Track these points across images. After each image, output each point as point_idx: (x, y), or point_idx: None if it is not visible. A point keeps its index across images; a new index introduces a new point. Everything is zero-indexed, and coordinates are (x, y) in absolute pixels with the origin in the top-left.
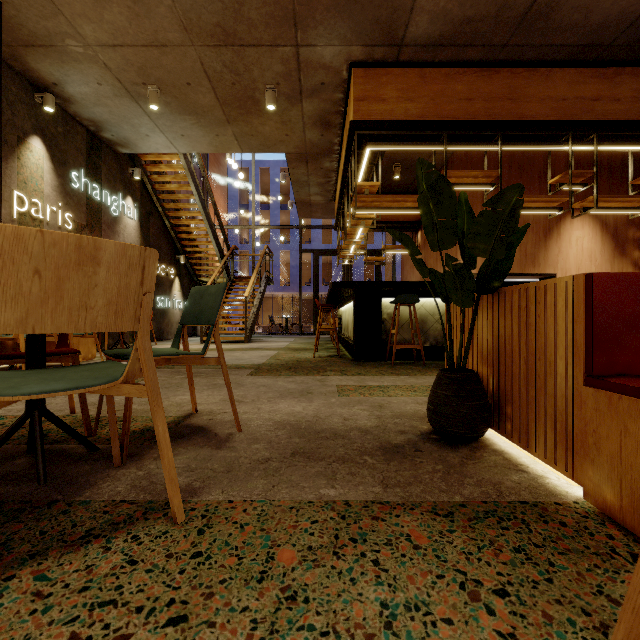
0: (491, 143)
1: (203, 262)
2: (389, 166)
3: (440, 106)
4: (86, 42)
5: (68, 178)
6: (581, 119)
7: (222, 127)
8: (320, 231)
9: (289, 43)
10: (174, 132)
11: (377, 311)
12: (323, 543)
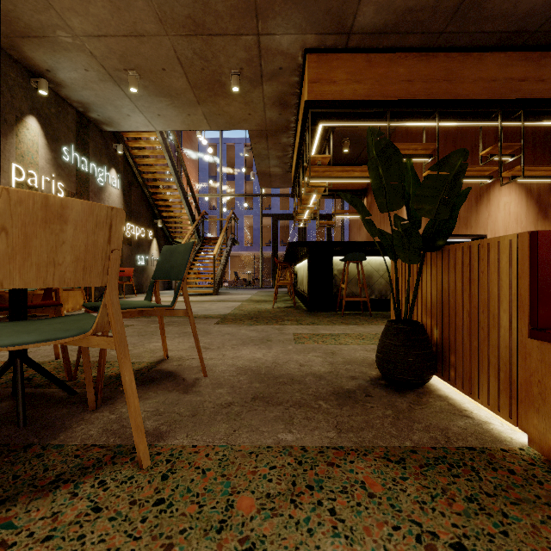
0: (429, 119)
1: (177, 225)
2: (339, 141)
3: (384, 87)
4: (74, 33)
5: (60, 152)
6: (510, 97)
7: (193, 107)
8: (278, 199)
9: (251, 32)
10: (151, 112)
11: (328, 268)
12: (281, 490)
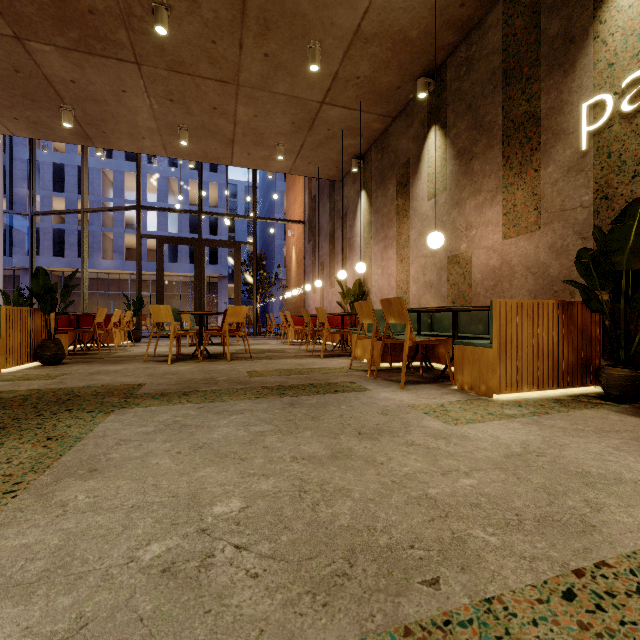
0: None
1: None
2: None
3: None
4: None
5: None
6: None
7: None
8: None
9: None
10: None
11: None
12: (126, 356)
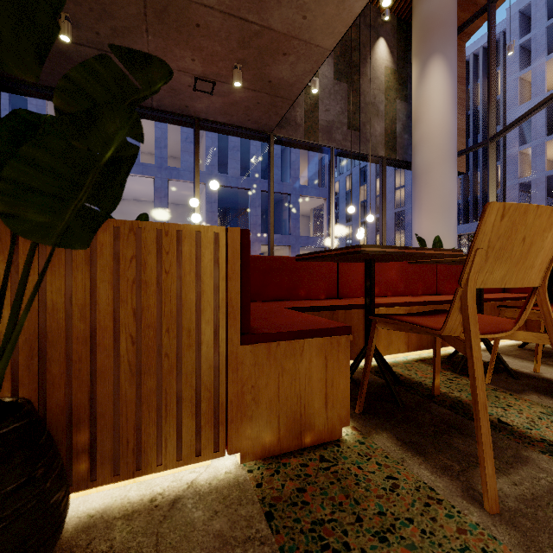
0: None
1: None
2: None
3: None
4: None
5: None
6: None
7: None
8: None
9: None
10: None
11: None
12: None
